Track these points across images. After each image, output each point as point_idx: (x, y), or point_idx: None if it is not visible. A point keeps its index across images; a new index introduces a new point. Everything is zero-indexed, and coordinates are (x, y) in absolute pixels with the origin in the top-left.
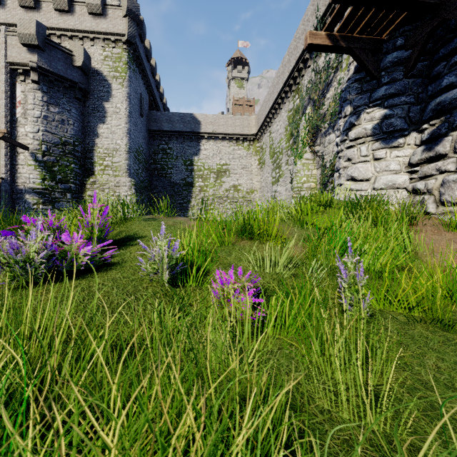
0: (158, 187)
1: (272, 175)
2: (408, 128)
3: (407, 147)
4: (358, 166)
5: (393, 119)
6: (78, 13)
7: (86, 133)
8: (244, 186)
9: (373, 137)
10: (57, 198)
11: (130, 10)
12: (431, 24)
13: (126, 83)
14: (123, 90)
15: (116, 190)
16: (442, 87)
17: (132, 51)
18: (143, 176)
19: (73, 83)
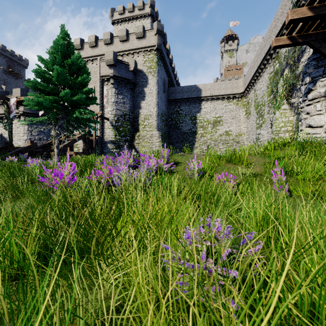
0: (174, 135)
1: (256, 122)
2: None
3: None
4: (314, 117)
5: None
6: (131, 39)
7: (135, 107)
8: (234, 131)
9: (325, 97)
10: (121, 145)
11: (158, 30)
12: None
13: (156, 74)
14: (154, 79)
15: (150, 139)
16: None
17: (159, 54)
18: (165, 129)
19: (129, 80)
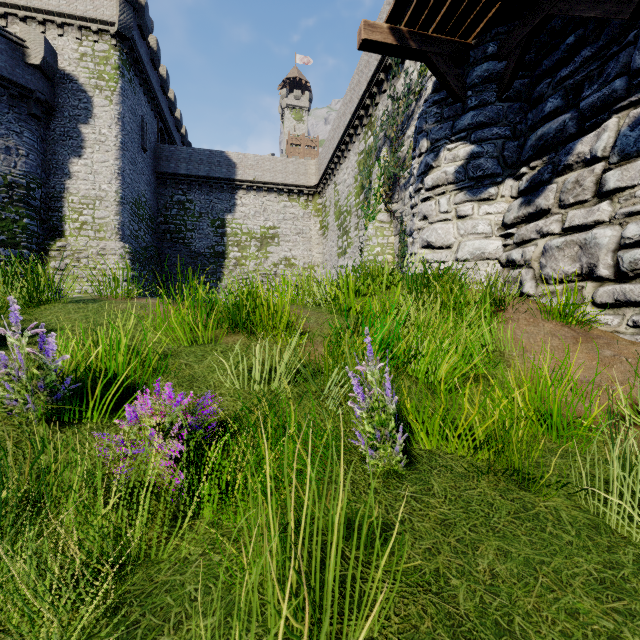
0: (172, 258)
1: (338, 244)
2: (501, 172)
3: (500, 200)
4: (436, 226)
5: (483, 159)
6: None
7: (50, 171)
8: (300, 260)
9: (456, 185)
10: None
11: None
12: (531, 23)
13: (117, 98)
14: (111, 108)
15: (99, 260)
16: (545, 114)
17: (126, 50)
18: (146, 241)
19: (27, 91)
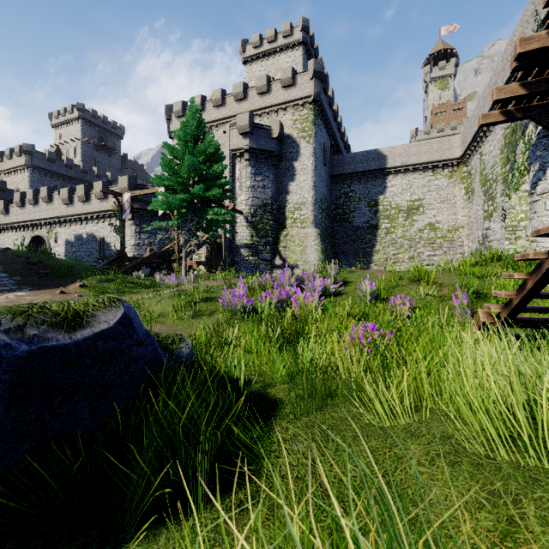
0: (340, 233)
1: (483, 208)
2: None
3: None
4: (541, 219)
5: None
6: (274, 90)
7: (280, 192)
8: (444, 223)
9: None
10: (260, 251)
11: (316, 71)
12: None
13: (312, 140)
14: (309, 147)
15: (303, 240)
16: None
17: (317, 108)
18: (325, 224)
19: (271, 153)
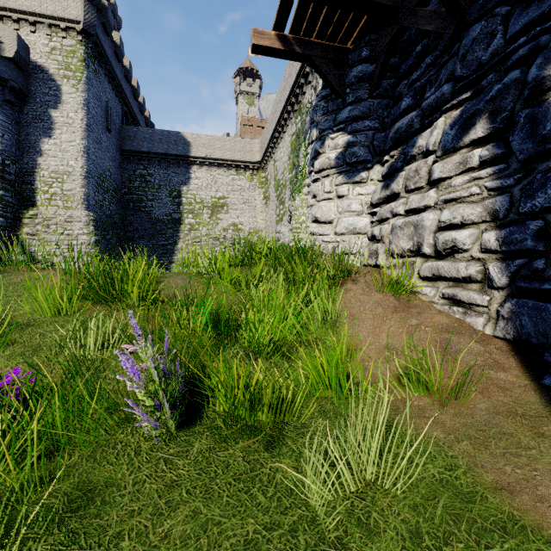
0: (134, 224)
1: (276, 212)
2: (371, 159)
3: (370, 183)
4: (321, 204)
5: (356, 148)
6: None
7: (24, 150)
8: (246, 225)
9: (336, 169)
10: None
11: None
12: (391, 32)
13: (83, 87)
14: (77, 95)
15: (66, 226)
16: (401, 110)
17: (91, 45)
18: (111, 209)
19: (2, 80)
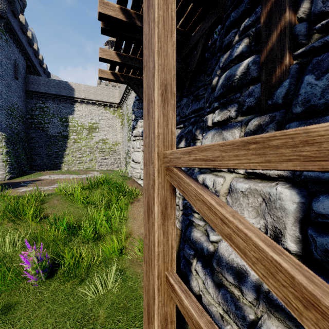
0: (35, 138)
1: (128, 134)
2: None
3: None
4: (135, 153)
5: None
6: None
7: None
8: (110, 140)
9: (142, 137)
10: None
11: None
12: None
13: None
14: None
15: None
16: None
17: (3, 24)
18: (18, 129)
19: None
